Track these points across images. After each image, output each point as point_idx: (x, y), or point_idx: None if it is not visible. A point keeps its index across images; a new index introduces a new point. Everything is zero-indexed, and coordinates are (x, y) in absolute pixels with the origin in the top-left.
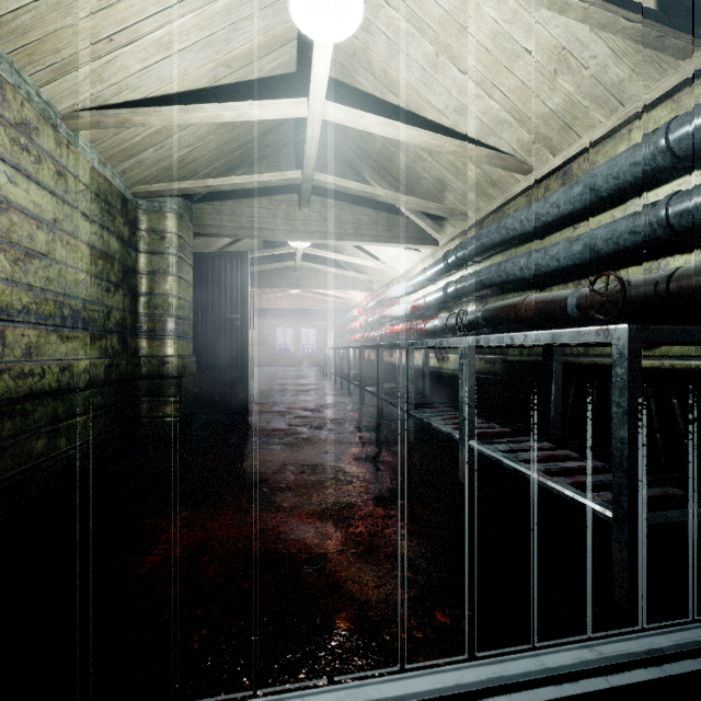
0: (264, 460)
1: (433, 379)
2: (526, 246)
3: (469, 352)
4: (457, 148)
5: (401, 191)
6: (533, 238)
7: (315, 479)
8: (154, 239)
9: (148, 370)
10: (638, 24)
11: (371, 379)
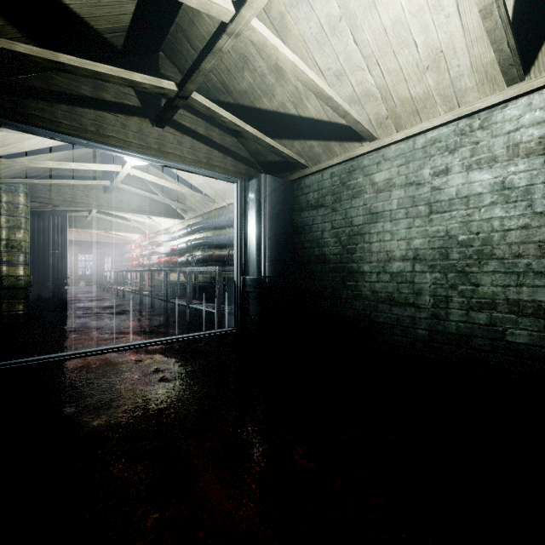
0: (96, 323)
1: (182, 287)
2: (217, 231)
3: (190, 273)
4: (188, 192)
5: (165, 192)
6: (219, 228)
7: (127, 325)
8: (11, 208)
9: (7, 284)
10: (233, 183)
11: (146, 290)
